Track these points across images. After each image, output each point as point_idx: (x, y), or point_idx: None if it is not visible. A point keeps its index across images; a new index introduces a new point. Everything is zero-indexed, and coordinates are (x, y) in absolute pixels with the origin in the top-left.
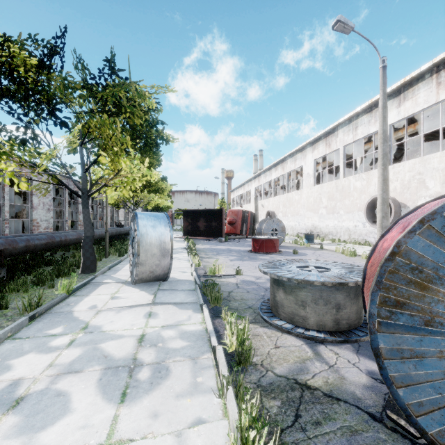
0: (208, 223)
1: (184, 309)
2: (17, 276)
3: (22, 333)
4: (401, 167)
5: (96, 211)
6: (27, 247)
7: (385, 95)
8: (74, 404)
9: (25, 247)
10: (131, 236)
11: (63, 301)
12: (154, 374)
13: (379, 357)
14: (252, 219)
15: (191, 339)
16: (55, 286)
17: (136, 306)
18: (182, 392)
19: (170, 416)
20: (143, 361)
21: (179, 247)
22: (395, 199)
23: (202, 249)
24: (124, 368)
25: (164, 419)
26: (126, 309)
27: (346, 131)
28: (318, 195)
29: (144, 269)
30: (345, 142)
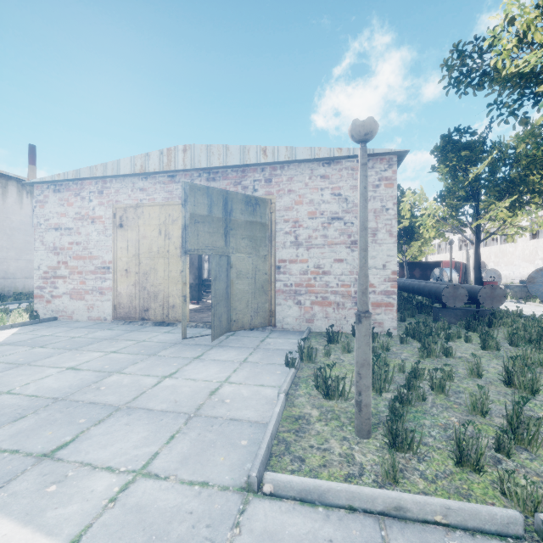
0: (424, 272)
1: None
2: None
3: None
4: None
5: None
6: None
7: None
8: None
9: None
10: (435, 276)
11: None
12: None
13: (527, 288)
14: (464, 269)
15: None
16: None
17: None
18: None
19: None
20: None
21: None
22: None
23: None
24: None
25: None
26: None
27: None
28: (534, 249)
29: None
30: None
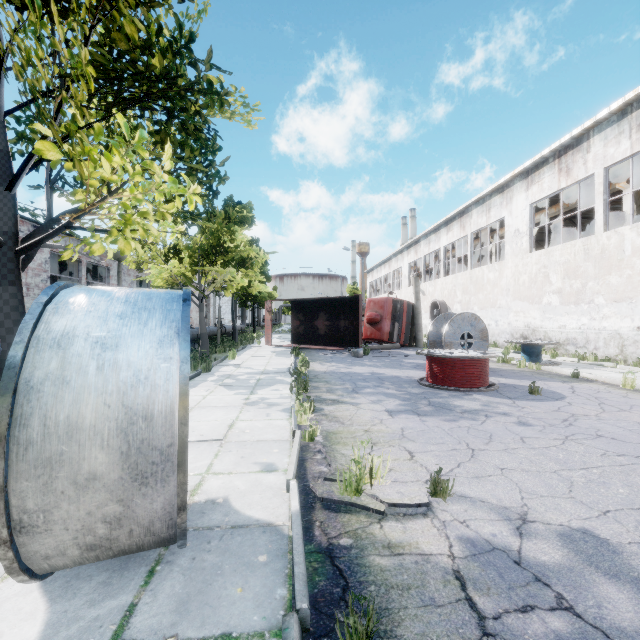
0: (333, 322)
1: None
2: None
3: None
4: None
5: None
6: None
7: None
8: None
9: None
10: None
11: None
12: None
13: None
14: (410, 314)
15: None
16: None
17: None
18: None
19: None
20: None
21: (279, 368)
22: None
23: (322, 375)
24: None
25: None
26: None
27: (612, 135)
28: (541, 270)
29: (51, 543)
30: (608, 158)
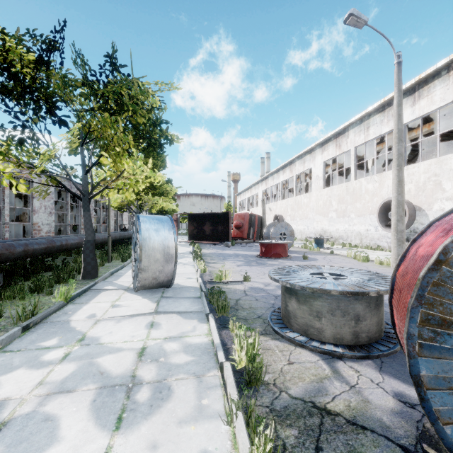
0: (215, 227)
1: (189, 319)
2: (13, 282)
3: (14, 345)
4: (416, 169)
5: (99, 215)
6: (25, 251)
7: (400, 92)
8: (62, 431)
9: (23, 251)
10: (134, 240)
11: (61, 309)
12: (154, 395)
13: (420, 386)
14: (260, 223)
15: (196, 353)
16: (53, 293)
17: (138, 316)
18: (185, 417)
19: (170, 447)
20: (143, 379)
21: (184, 251)
22: (410, 201)
23: (208, 254)
24: (121, 388)
25: (164, 452)
26: (126, 318)
27: (357, 131)
28: (328, 198)
29: (147, 275)
30: (356, 143)
